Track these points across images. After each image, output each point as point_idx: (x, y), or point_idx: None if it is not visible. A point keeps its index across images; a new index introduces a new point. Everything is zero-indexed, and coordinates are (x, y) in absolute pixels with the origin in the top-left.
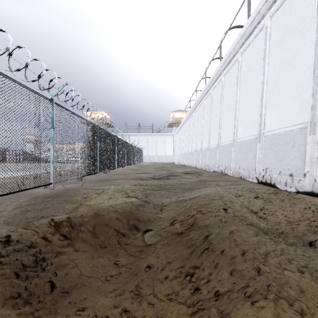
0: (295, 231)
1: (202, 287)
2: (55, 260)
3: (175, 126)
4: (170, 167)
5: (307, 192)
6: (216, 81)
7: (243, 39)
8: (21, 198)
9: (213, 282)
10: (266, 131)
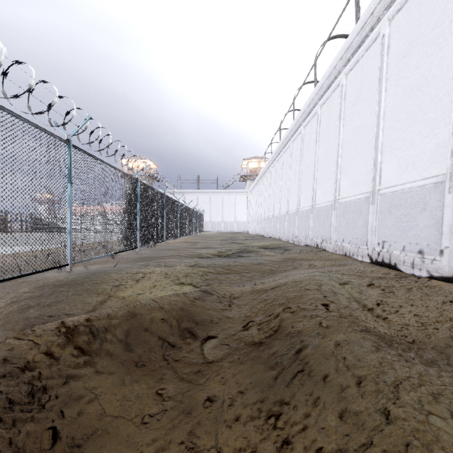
0: (433, 339)
1: (294, 439)
2: (63, 390)
3: (249, 180)
4: (242, 238)
5: (446, 278)
6: (309, 115)
7: (348, 54)
8: (21, 286)
9: (312, 432)
10: (383, 188)
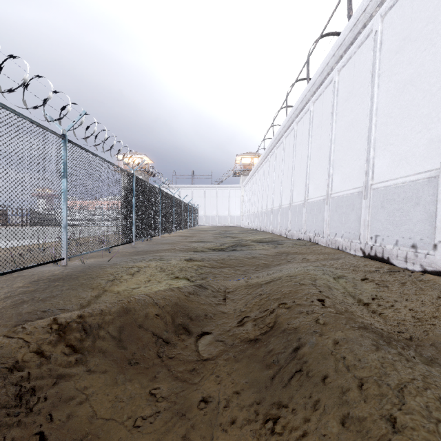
0: (431, 336)
1: None
2: (52, 392)
3: (243, 176)
4: (236, 232)
5: (439, 272)
6: (302, 111)
7: (341, 51)
8: (16, 281)
9: (313, 439)
10: (376, 182)
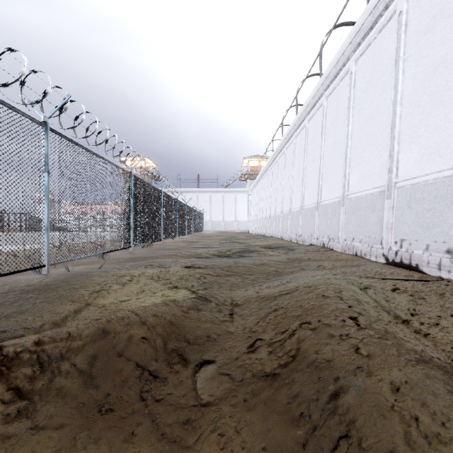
0: None
1: None
2: None
3: (250, 179)
4: (243, 238)
5: None
6: (314, 108)
7: (359, 38)
8: None
9: None
10: (401, 180)
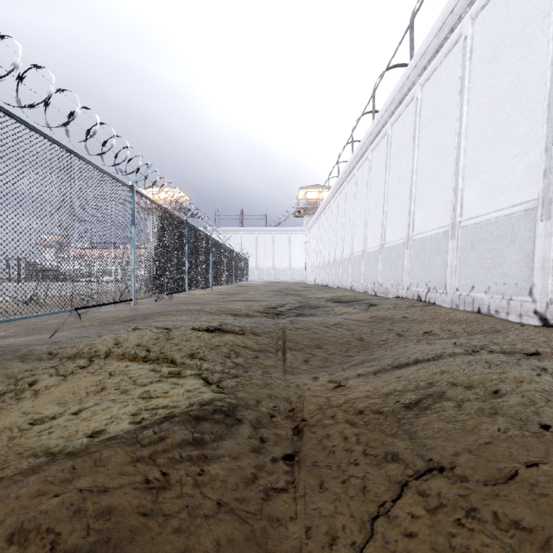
0: None
1: None
2: None
3: (307, 215)
4: (299, 289)
5: None
6: (401, 105)
7: None
8: None
9: None
10: None
